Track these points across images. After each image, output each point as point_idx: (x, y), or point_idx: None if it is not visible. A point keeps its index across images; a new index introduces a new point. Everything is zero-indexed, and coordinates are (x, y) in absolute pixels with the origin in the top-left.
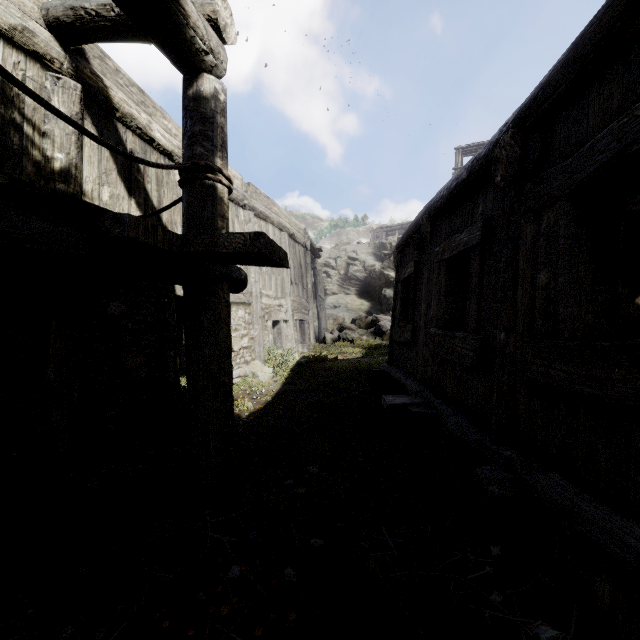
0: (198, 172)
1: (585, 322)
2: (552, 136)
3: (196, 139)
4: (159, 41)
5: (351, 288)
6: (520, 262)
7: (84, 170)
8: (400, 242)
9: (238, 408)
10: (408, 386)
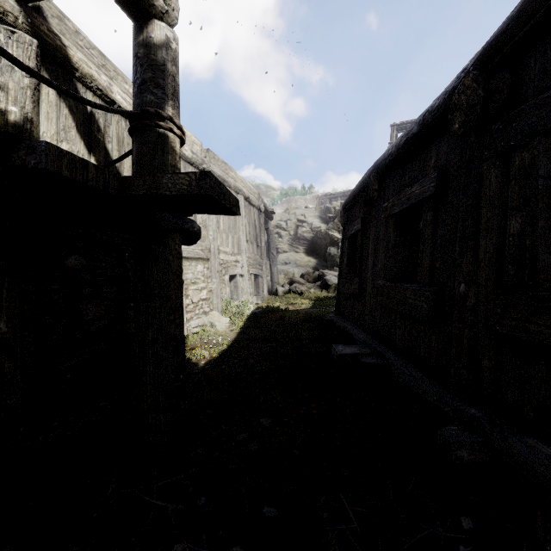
0: (148, 120)
1: None
2: (524, 71)
3: (146, 86)
4: None
5: (300, 247)
6: (483, 210)
7: (41, 125)
8: (347, 202)
9: (195, 357)
10: (356, 336)
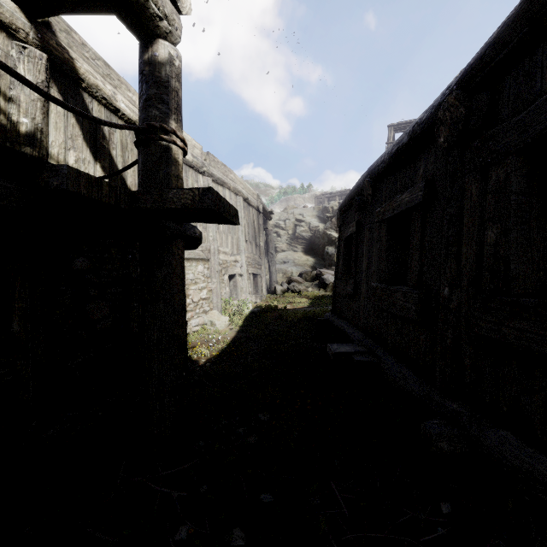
0: (153, 133)
1: (537, 279)
2: (500, 94)
3: (151, 102)
4: (113, 4)
5: (298, 246)
6: (464, 219)
7: (50, 135)
8: (343, 204)
9: (196, 355)
10: (351, 335)
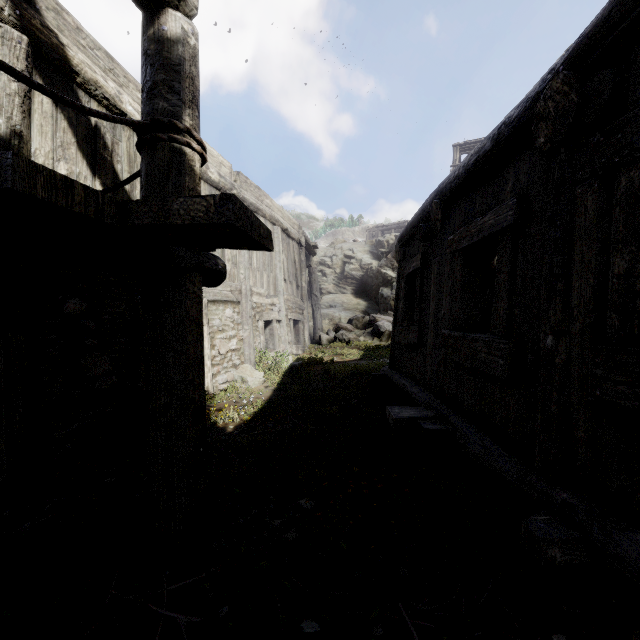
0: (160, 132)
1: None
2: (631, 69)
3: (157, 90)
4: None
5: (347, 287)
6: (576, 244)
7: (33, 141)
8: (403, 234)
9: (222, 420)
10: (415, 395)
